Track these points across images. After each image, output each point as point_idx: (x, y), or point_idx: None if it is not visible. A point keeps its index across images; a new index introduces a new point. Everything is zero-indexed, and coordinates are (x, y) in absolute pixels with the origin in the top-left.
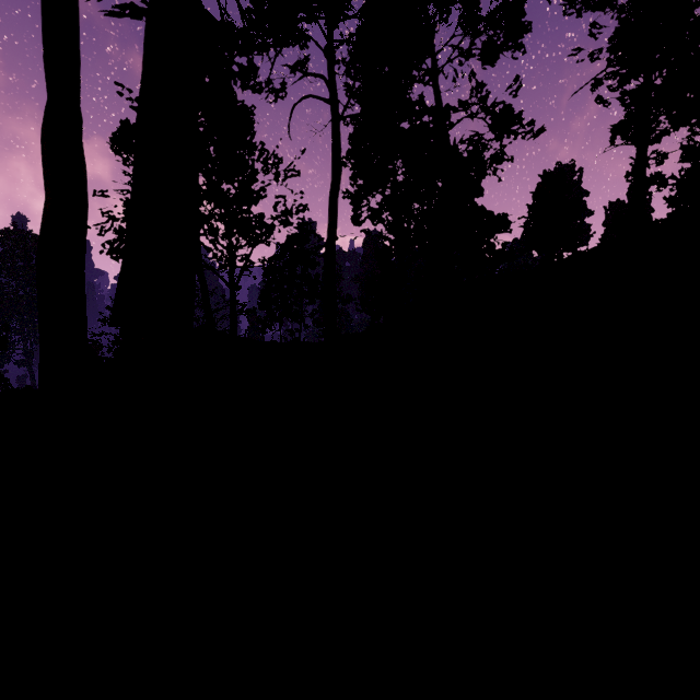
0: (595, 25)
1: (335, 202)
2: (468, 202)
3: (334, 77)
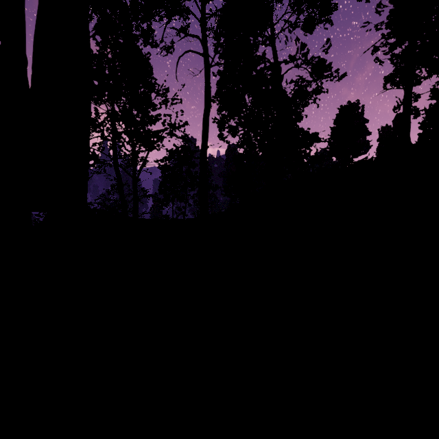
0: (379, 5)
1: (206, 122)
2: (293, 125)
3: (206, 38)
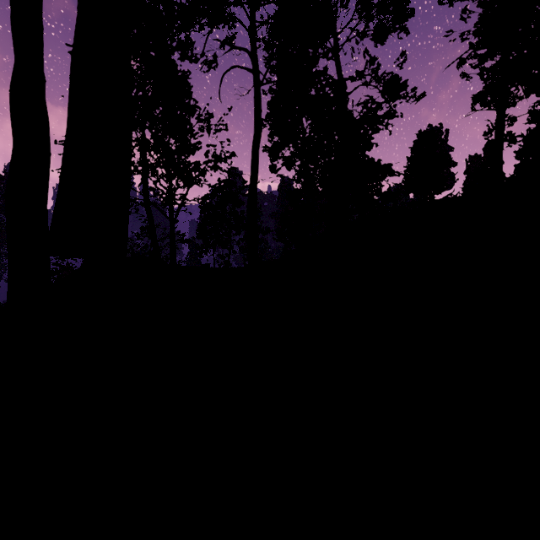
0: (465, 11)
1: (256, 152)
2: (361, 155)
3: (255, 51)
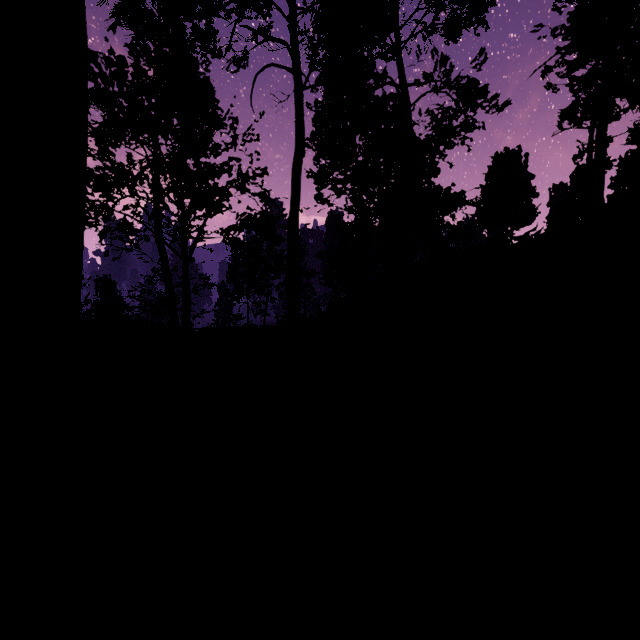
0: None
1: (298, 174)
2: (426, 182)
3: (297, 44)
